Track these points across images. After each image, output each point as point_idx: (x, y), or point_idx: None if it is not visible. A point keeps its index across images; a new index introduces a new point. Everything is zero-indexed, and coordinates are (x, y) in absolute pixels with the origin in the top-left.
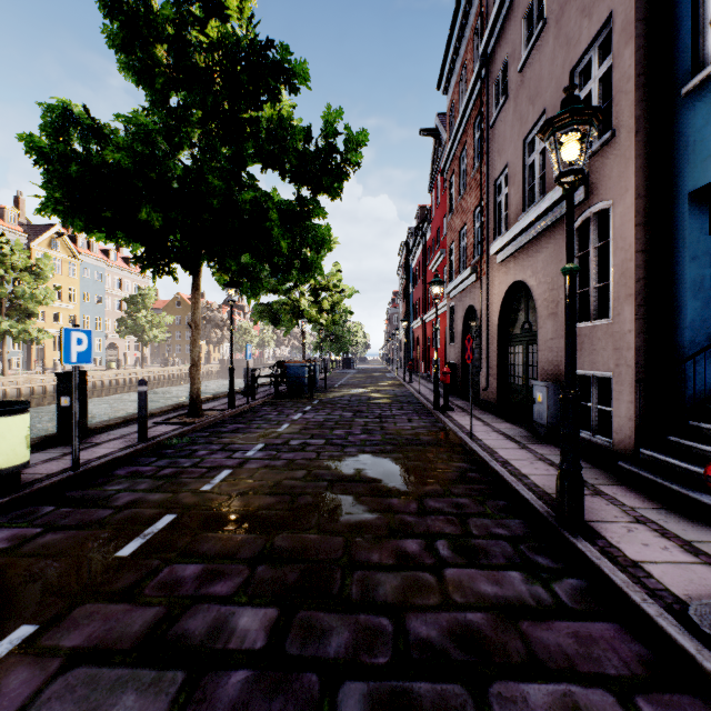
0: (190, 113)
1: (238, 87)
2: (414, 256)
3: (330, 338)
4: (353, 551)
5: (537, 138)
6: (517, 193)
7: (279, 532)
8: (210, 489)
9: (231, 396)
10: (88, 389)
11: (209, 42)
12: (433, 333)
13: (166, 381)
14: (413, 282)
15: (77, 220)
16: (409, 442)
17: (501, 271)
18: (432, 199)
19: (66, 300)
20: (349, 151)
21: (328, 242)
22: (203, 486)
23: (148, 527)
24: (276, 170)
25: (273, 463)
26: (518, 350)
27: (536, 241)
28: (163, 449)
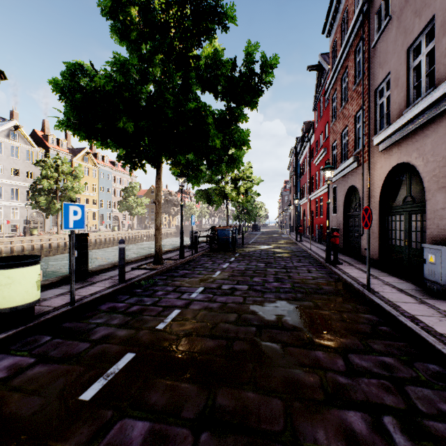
0: (154, 57)
1: (185, 32)
2: (301, 155)
3: (244, 211)
4: (295, 422)
5: (423, 43)
6: (400, 93)
7: (219, 385)
8: (163, 328)
9: (181, 250)
10: (102, 242)
11: (166, 2)
12: (316, 207)
13: (145, 238)
14: (300, 173)
15: (81, 132)
16: (314, 291)
17: (383, 157)
18: (315, 114)
19: (91, 191)
20: (264, 73)
21: (247, 142)
22: (158, 324)
23: (111, 365)
24: (211, 92)
25: (211, 305)
26: (399, 218)
27: (422, 128)
28: (135, 288)
